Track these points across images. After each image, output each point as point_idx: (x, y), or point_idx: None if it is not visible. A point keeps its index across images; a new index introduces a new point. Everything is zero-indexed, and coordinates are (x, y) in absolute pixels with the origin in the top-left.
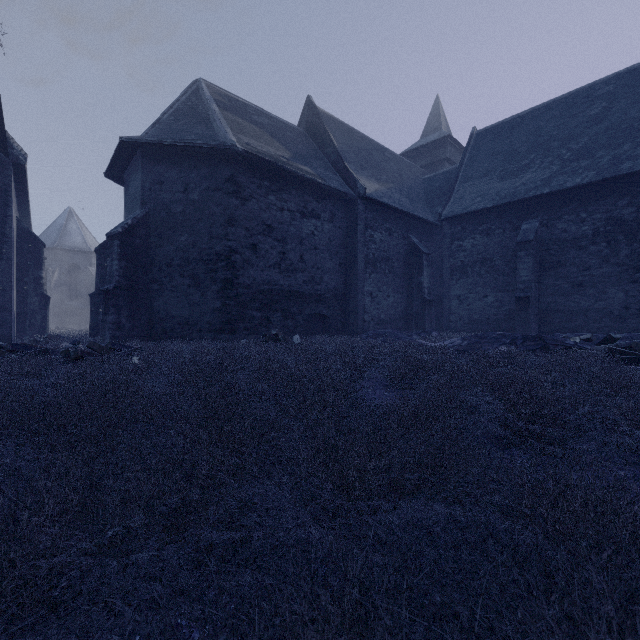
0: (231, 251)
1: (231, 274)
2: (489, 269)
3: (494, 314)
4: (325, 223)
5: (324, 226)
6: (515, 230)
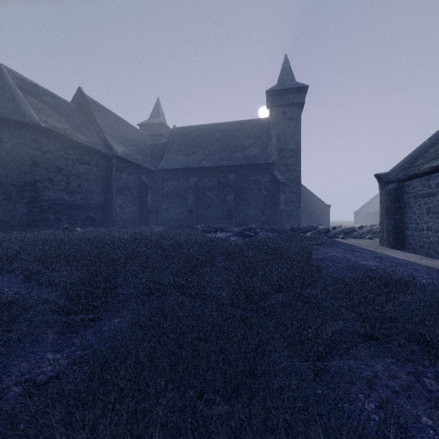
0: (36, 181)
1: (36, 194)
2: (178, 196)
3: (180, 217)
4: (93, 167)
5: (93, 169)
6: (188, 180)
